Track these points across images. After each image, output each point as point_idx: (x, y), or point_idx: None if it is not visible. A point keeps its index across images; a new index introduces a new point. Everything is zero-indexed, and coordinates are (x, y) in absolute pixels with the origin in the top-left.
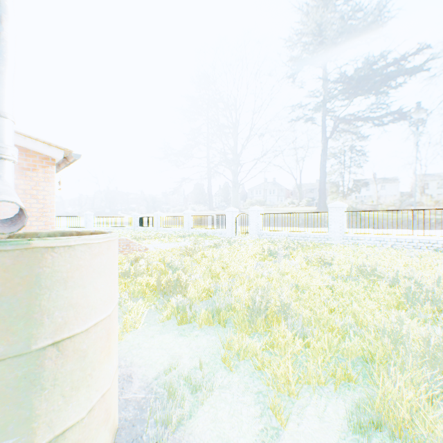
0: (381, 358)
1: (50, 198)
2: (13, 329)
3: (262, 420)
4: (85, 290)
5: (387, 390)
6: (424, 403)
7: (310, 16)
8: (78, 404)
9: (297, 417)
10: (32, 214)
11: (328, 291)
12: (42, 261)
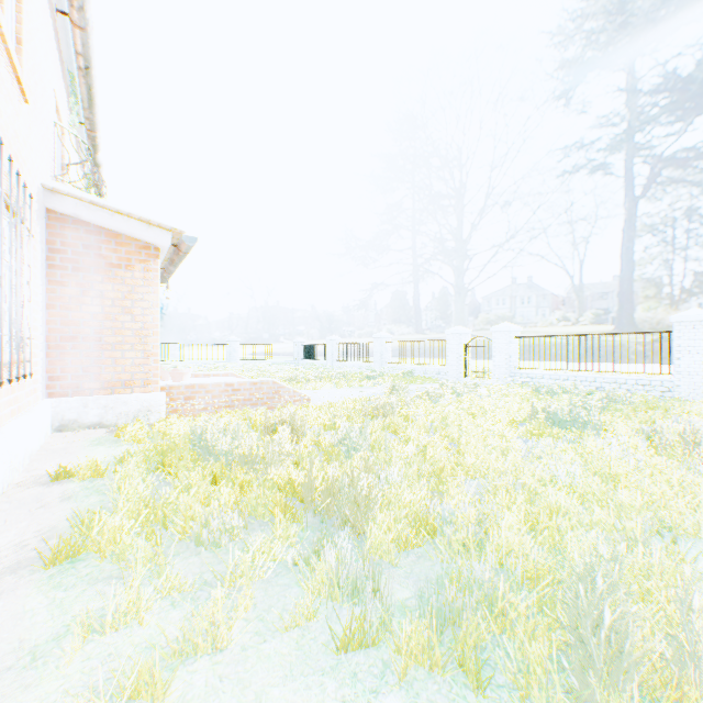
0: None
1: (151, 312)
2: None
3: None
4: None
5: None
6: None
7: None
8: None
9: None
10: (125, 339)
11: None
12: None
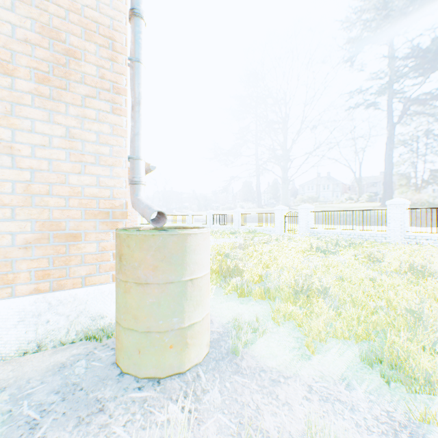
0: (399, 327)
1: None
2: (177, 270)
3: (299, 350)
4: (201, 256)
5: (395, 343)
6: (420, 350)
7: None
8: (198, 313)
9: (324, 352)
10: None
11: (369, 282)
12: (186, 240)
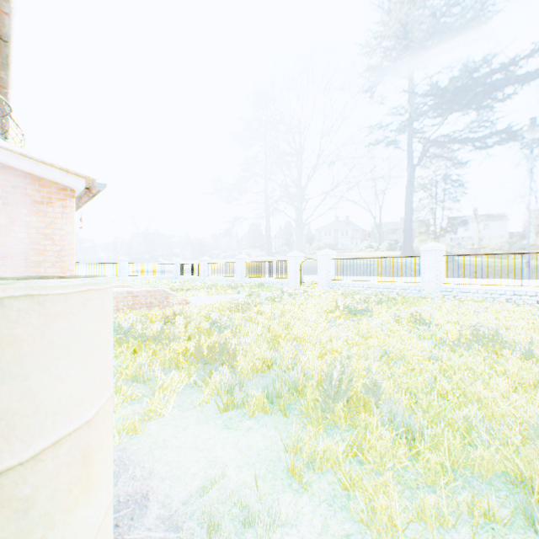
0: None
1: (68, 238)
2: None
3: None
4: (28, 383)
5: None
6: None
7: (393, 12)
8: None
9: None
10: (47, 258)
11: (433, 363)
12: None
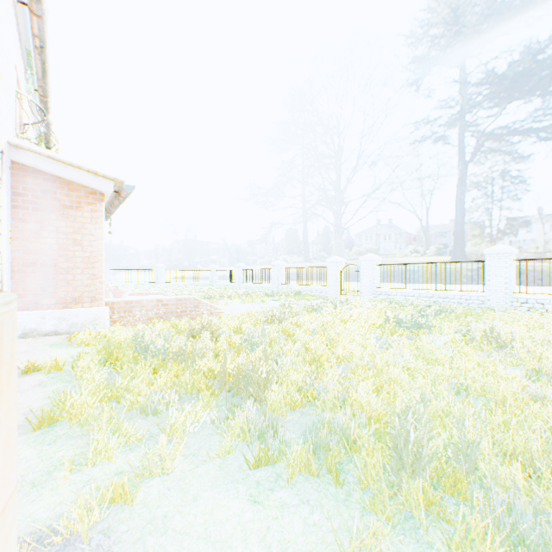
0: None
1: (97, 244)
2: None
3: None
4: None
5: None
6: None
7: None
8: None
9: None
10: (76, 265)
11: (543, 409)
12: None
